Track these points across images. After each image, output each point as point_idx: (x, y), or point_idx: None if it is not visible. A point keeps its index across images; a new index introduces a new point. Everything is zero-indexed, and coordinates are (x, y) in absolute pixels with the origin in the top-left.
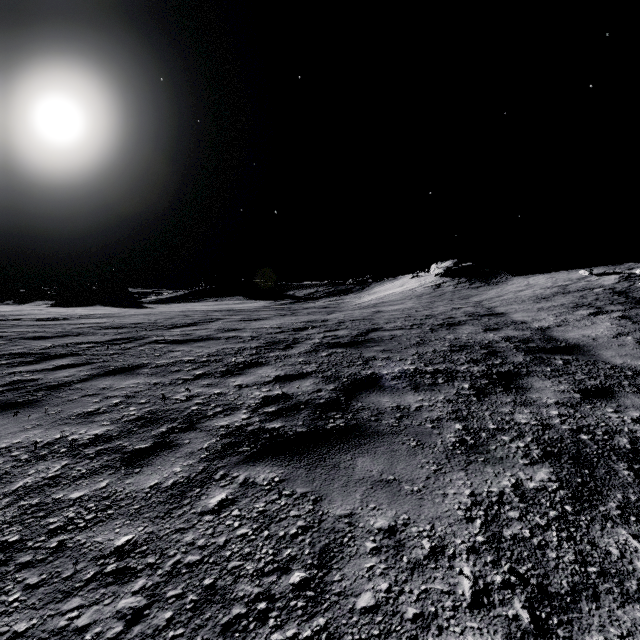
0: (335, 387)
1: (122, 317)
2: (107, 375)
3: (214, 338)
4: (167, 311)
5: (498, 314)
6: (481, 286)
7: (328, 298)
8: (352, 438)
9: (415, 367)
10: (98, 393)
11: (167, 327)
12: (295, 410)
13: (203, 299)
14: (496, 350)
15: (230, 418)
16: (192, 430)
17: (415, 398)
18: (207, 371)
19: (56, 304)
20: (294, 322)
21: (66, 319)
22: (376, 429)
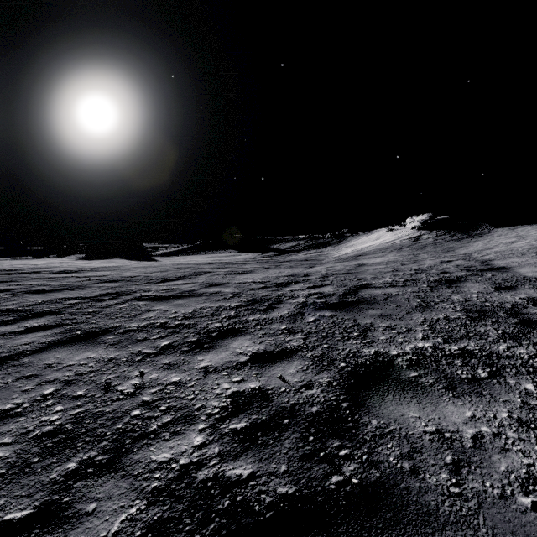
0: (331, 379)
1: (124, 270)
2: (66, 343)
3: (196, 294)
4: (166, 264)
5: (500, 268)
6: (463, 238)
7: (308, 251)
8: (382, 533)
9: (432, 344)
10: (38, 374)
11: (157, 281)
12: (275, 429)
13: (201, 252)
14: (531, 319)
15: (177, 443)
16: (112, 472)
17: (460, 412)
18: (174, 341)
19: (86, 257)
20: (277, 276)
21: (78, 272)
22: (422, 503)
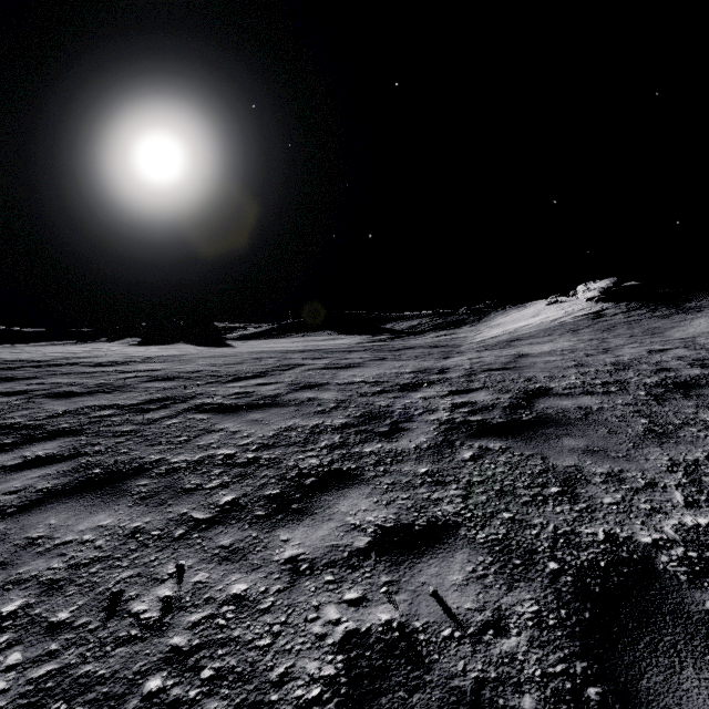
0: (539, 606)
1: (185, 361)
2: (73, 493)
3: (280, 403)
4: (242, 351)
5: None
6: (672, 314)
7: (435, 332)
8: None
9: None
10: (8, 561)
11: (227, 379)
12: None
13: (289, 334)
14: None
15: None
16: None
17: None
18: (243, 495)
19: (143, 341)
20: (398, 372)
21: (124, 364)
22: None
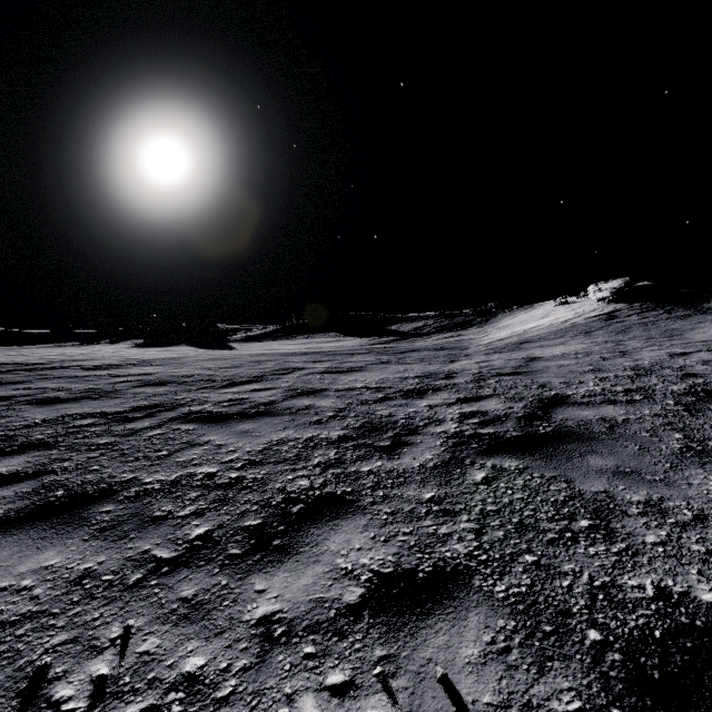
0: (583, 702)
1: (182, 364)
2: (25, 522)
3: (274, 411)
4: (242, 354)
5: None
6: (690, 315)
7: (441, 334)
8: None
9: None
10: None
11: (222, 384)
12: None
13: (293, 336)
14: None
15: None
16: None
17: None
18: (218, 526)
19: (145, 343)
20: (402, 377)
21: (119, 367)
22: None
